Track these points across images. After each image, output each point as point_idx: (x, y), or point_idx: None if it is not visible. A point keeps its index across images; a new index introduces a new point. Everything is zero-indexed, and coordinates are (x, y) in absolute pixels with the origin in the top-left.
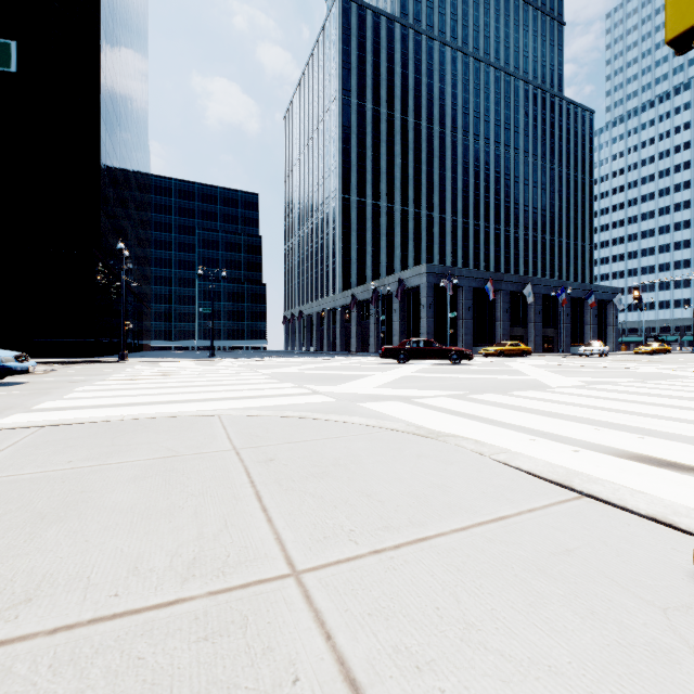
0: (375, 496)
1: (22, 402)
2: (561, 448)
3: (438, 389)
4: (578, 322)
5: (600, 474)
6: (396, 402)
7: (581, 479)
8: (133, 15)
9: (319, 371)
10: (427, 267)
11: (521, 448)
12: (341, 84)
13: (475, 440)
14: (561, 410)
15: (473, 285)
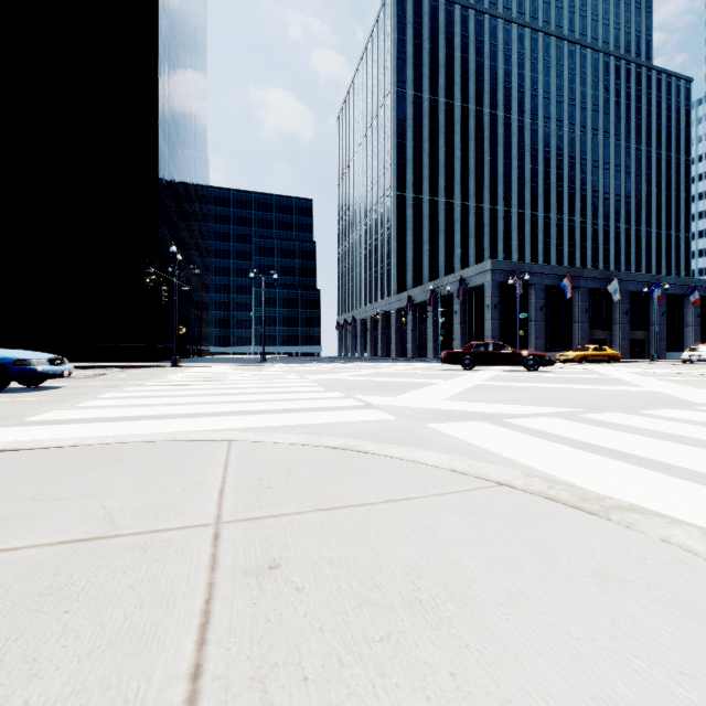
0: None
1: (25, 412)
2: None
3: (531, 404)
4: (675, 323)
5: None
6: (482, 424)
7: None
8: (192, 29)
9: (373, 378)
10: (493, 263)
11: None
12: (395, 75)
13: (699, 528)
14: None
15: (546, 283)
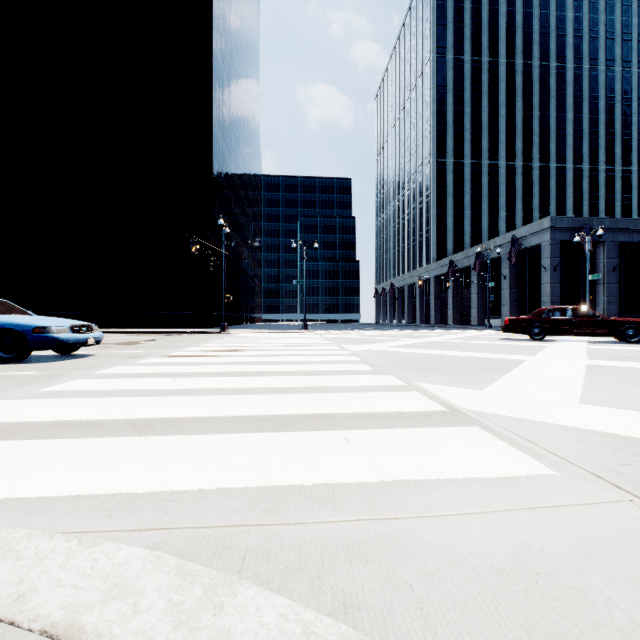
0: None
1: None
2: None
3: None
4: None
5: None
6: None
7: None
8: (245, 32)
9: (426, 350)
10: (552, 220)
11: None
12: (435, 42)
13: None
14: None
15: (620, 239)
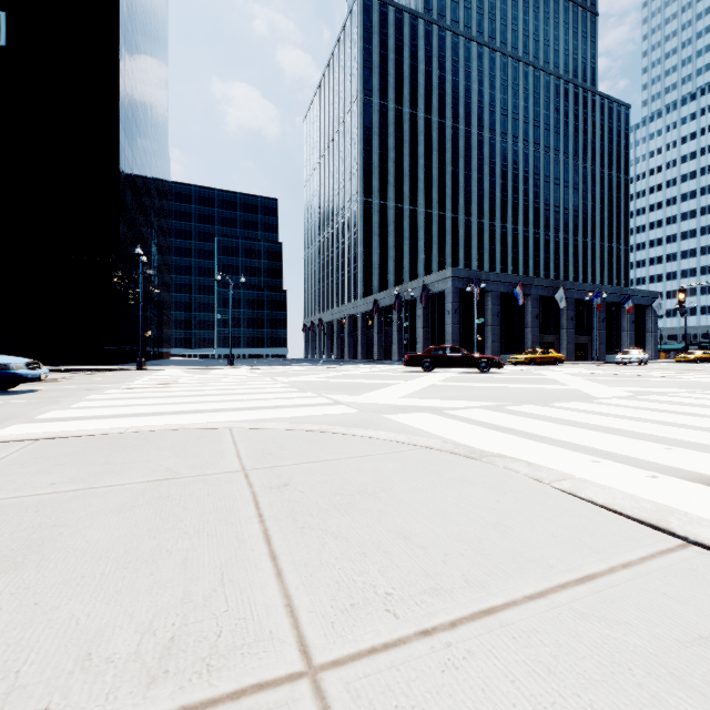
0: (415, 538)
1: (26, 412)
2: (633, 473)
3: (470, 400)
4: (614, 328)
5: (696, 510)
6: (426, 414)
7: (680, 519)
8: (153, 20)
9: (340, 379)
10: (453, 271)
11: (583, 472)
12: (362, 83)
13: (527, 462)
14: (616, 424)
15: (501, 290)
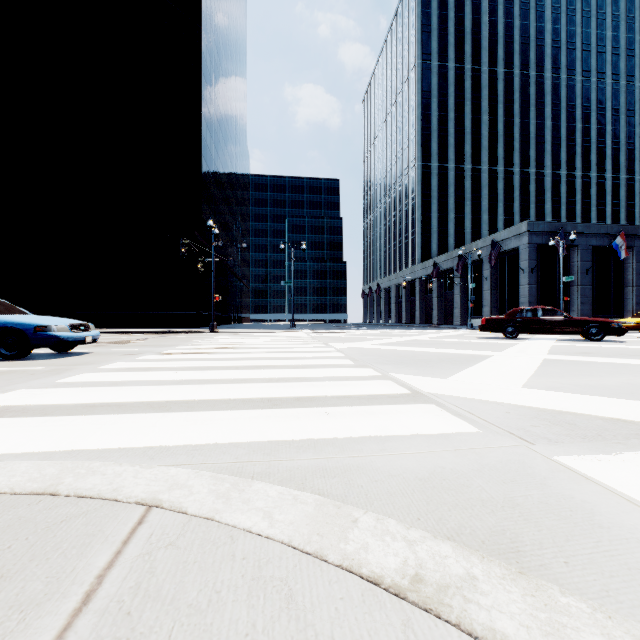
0: None
1: None
2: None
3: None
4: None
5: None
6: None
7: None
8: (233, 32)
9: (406, 347)
10: (529, 225)
11: None
12: (420, 49)
13: None
14: None
15: (592, 243)
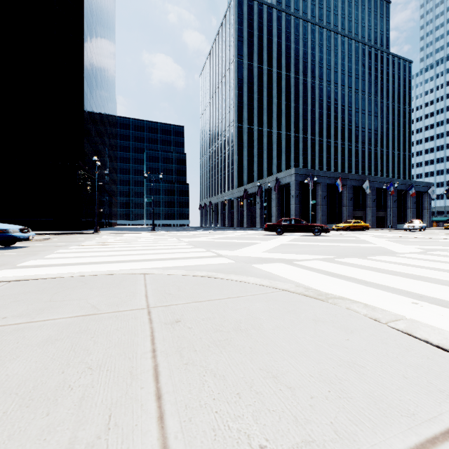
0: (282, 377)
1: (14, 261)
2: (448, 313)
3: (311, 254)
4: (402, 207)
5: None
6: (281, 264)
7: None
8: (105, 14)
9: (222, 240)
10: (295, 170)
11: (409, 312)
12: (237, 51)
13: (364, 304)
14: (420, 273)
15: (327, 182)
